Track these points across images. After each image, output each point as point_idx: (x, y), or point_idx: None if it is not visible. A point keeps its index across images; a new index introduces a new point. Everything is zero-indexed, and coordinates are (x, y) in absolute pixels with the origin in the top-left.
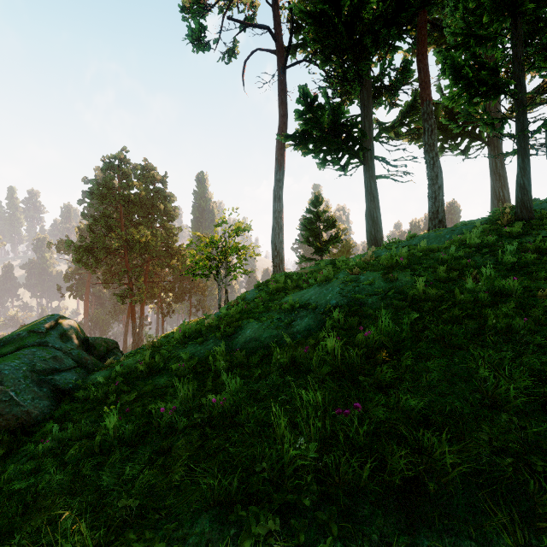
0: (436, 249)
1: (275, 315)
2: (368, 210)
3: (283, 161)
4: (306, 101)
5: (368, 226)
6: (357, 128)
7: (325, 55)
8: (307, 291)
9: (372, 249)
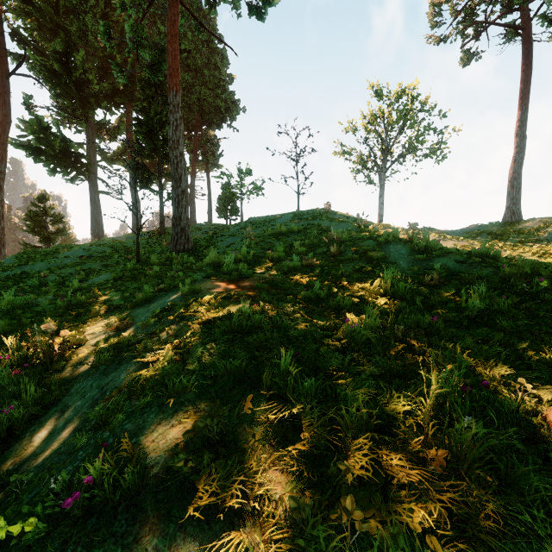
0: (124, 241)
1: (52, 260)
2: (93, 215)
3: (6, 156)
4: (39, 124)
5: (93, 226)
6: (85, 158)
7: (56, 92)
8: (65, 253)
9: (96, 240)
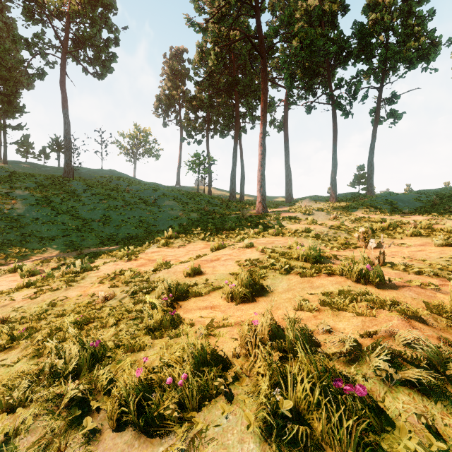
0: None
1: None
2: None
3: None
4: None
5: None
6: None
7: None
8: None
9: None
